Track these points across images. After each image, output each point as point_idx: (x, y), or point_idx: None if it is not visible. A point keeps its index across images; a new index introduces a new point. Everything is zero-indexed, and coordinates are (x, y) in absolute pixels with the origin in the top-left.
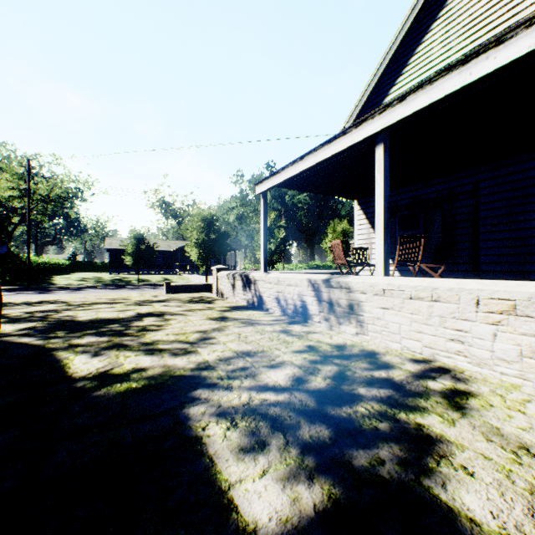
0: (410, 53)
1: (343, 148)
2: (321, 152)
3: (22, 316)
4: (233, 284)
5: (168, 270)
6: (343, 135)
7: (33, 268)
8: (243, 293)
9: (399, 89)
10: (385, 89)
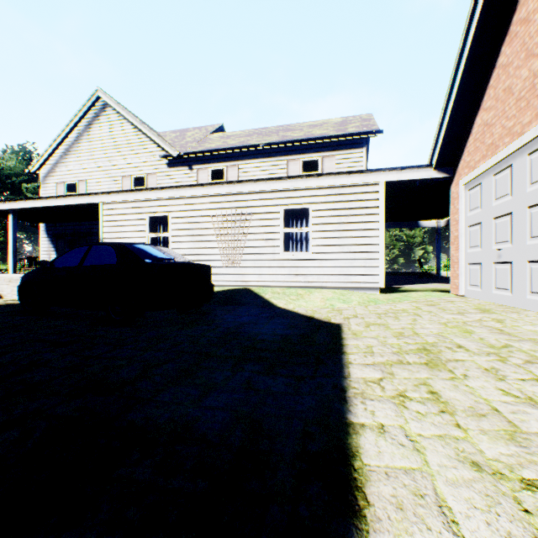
0: (73, 145)
1: None
2: None
3: None
4: None
5: None
6: None
7: None
8: None
9: (67, 162)
10: (60, 158)
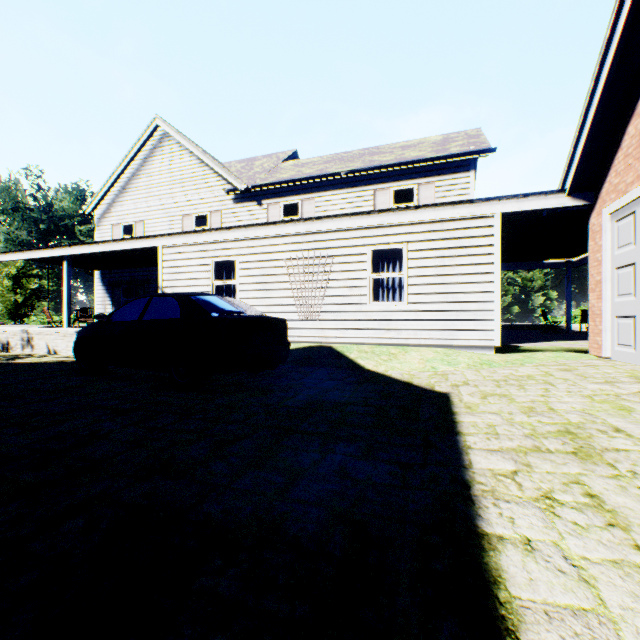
0: (129, 182)
1: (47, 256)
2: (35, 253)
3: None
4: None
5: None
6: (47, 249)
7: None
8: None
9: (124, 201)
10: (115, 196)
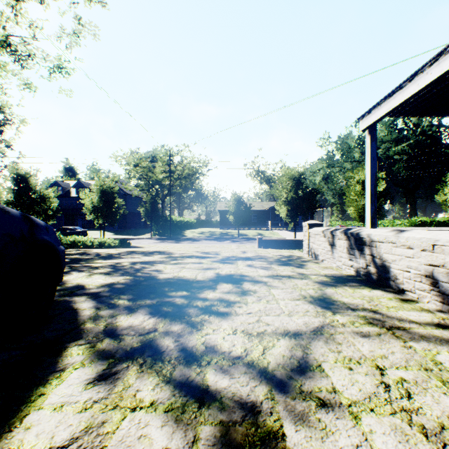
0: None
1: None
2: None
3: (125, 267)
4: (331, 244)
5: (261, 226)
6: None
7: (174, 225)
8: (348, 258)
9: None
10: None
